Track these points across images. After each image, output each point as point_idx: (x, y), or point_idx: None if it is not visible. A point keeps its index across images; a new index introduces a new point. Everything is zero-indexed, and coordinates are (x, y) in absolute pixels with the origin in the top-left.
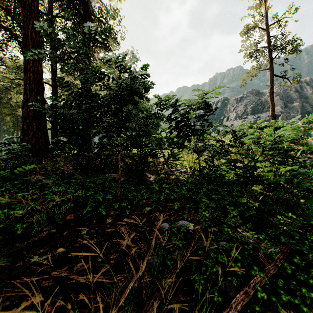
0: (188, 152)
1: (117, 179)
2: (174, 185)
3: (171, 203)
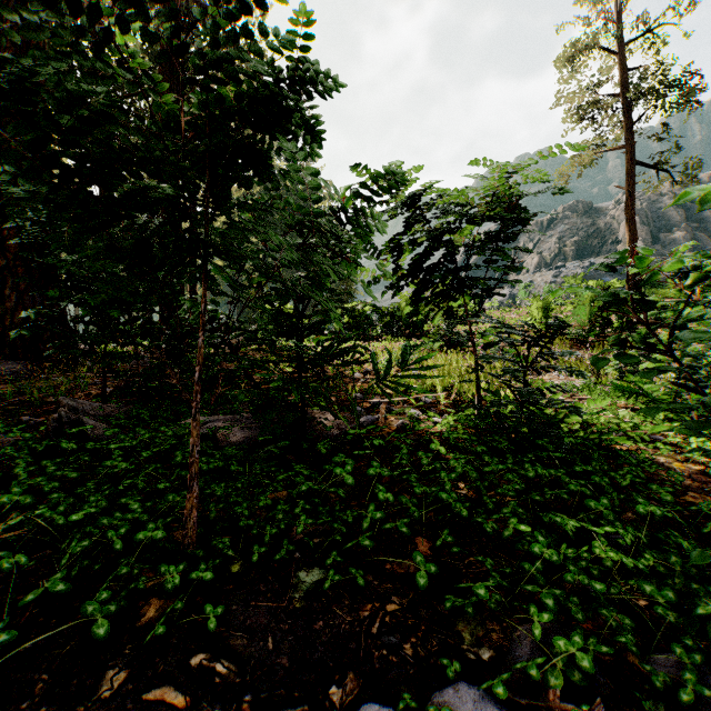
0: (431, 347)
1: (221, 435)
2: (408, 457)
3: (400, 544)
